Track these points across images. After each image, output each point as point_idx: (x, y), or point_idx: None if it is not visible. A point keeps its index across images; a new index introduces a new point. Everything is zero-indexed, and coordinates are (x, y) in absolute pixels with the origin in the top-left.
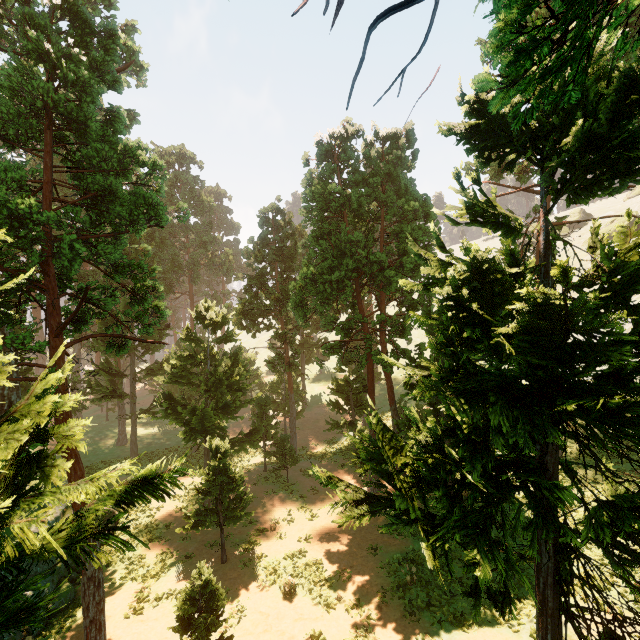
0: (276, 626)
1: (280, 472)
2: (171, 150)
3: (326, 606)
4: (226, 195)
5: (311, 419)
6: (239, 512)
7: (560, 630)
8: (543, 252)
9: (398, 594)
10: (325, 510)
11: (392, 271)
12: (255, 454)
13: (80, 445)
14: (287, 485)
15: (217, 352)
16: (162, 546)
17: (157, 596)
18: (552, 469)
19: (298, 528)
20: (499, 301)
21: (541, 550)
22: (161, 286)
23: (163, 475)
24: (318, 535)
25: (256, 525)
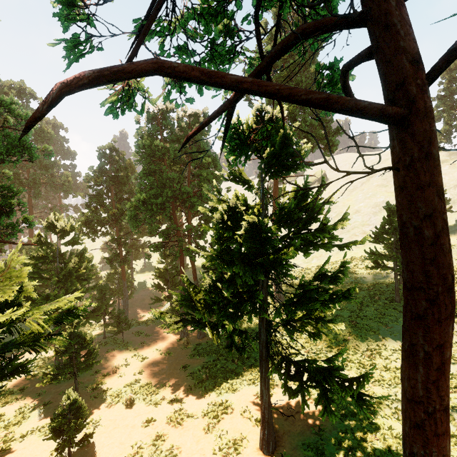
0: (122, 423)
1: (117, 337)
2: (10, 84)
3: (155, 404)
4: (63, 127)
5: (138, 299)
6: (91, 361)
7: (268, 365)
8: (261, 198)
9: (198, 386)
10: (152, 353)
11: (195, 199)
12: (94, 329)
13: (31, 294)
14: (123, 344)
15: (64, 253)
16: (19, 404)
17: (22, 435)
18: (265, 295)
19: (133, 368)
20: (240, 220)
21: (261, 332)
22: (24, 203)
23: (78, 308)
24: (148, 368)
25: (101, 373)
